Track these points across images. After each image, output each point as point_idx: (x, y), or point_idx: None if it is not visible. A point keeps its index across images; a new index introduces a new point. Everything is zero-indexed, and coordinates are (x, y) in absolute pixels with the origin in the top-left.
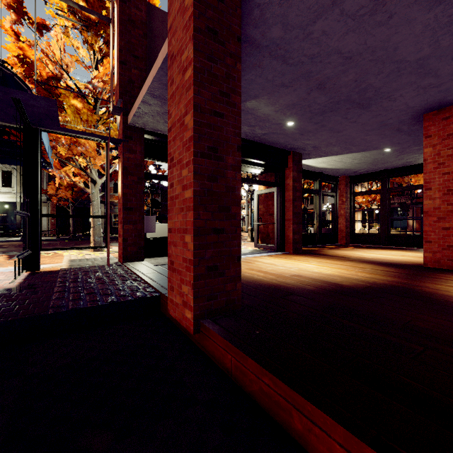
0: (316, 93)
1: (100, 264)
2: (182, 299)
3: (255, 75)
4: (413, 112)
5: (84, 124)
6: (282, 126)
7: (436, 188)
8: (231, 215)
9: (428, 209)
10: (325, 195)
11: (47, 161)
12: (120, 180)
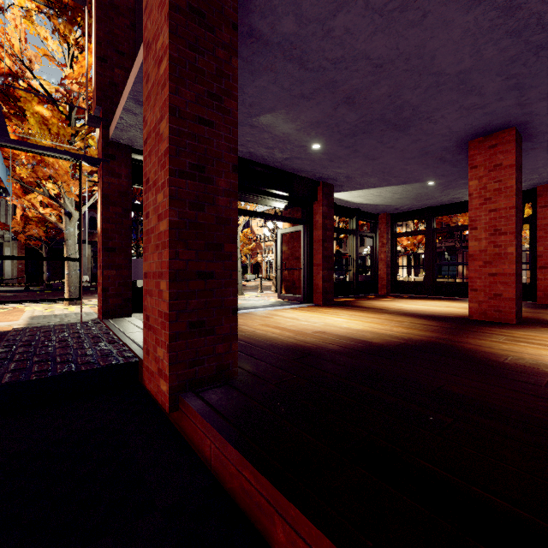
0: (343, 108)
1: (71, 321)
2: (158, 365)
3: (267, 81)
4: (456, 137)
5: (54, 138)
6: (307, 149)
7: (482, 228)
8: (223, 255)
9: (474, 251)
10: (362, 235)
11: (2, 186)
12: (99, 212)
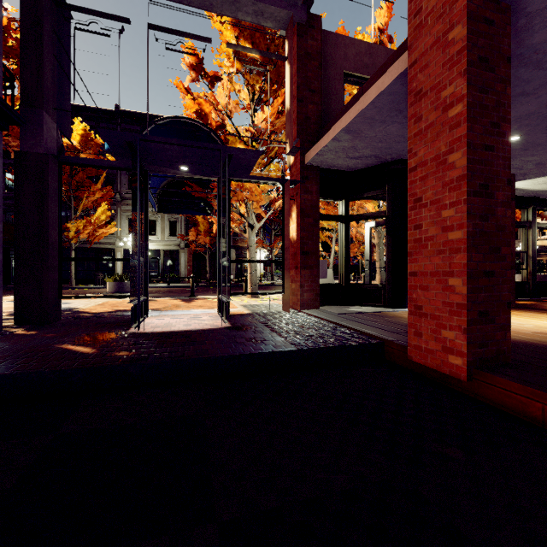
0: None
1: (276, 310)
2: (442, 344)
3: None
4: None
5: None
6: None
7: None
8: (500, 257)
9: None
10: (540, 227)
11: (209, 209)
12: (295, 224)
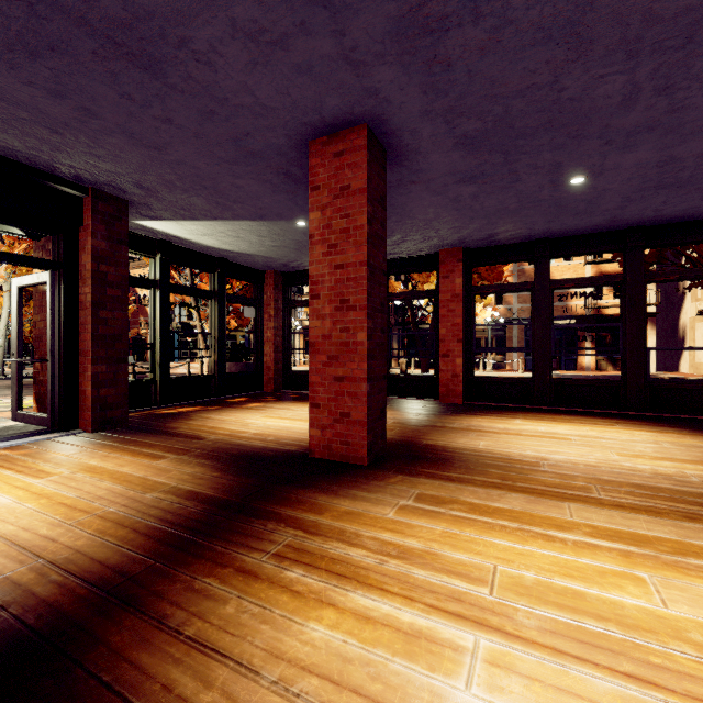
0: None
1: None
2: None
3: None
4: (283, 126)
5: None
6: None
7: (326, 296)
8: None
9: (316, 337)
10: (235, 301)
11: None
12: None
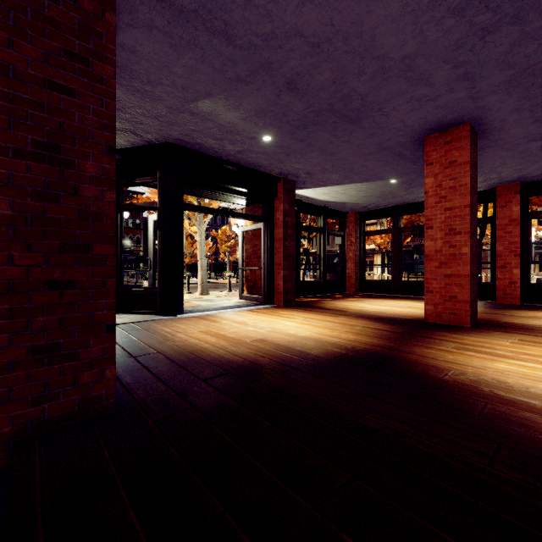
0: (287, 95)
1: None
2: None
3: (194, 59)
4: (412, 132)
5: None
6: (259, 141)
7: (438, 227)
8: (91, 258)
9: (430, 252)
10: (331, 233)
11: None
12: None
